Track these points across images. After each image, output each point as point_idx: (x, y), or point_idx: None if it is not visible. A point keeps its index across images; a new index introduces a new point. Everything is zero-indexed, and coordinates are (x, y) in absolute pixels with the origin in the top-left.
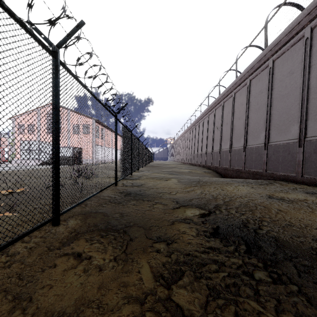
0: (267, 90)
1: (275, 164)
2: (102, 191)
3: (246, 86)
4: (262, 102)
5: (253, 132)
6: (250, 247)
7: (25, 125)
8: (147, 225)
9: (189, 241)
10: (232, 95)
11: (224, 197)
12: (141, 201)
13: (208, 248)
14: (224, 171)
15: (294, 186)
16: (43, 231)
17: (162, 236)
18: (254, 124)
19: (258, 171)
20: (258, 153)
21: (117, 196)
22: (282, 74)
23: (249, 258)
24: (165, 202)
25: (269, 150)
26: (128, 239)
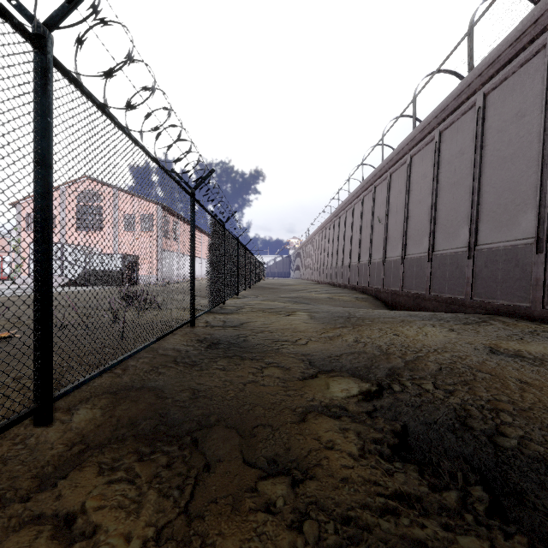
0: (472, 150)
1: (488, 285)
2: (164, 339)
3: (433, 143)
4: (463, 172)
5: (446, 226)
6: (496, 493)
7: None
8: (248, 424)
9: (346, 474)
10: (405, 161)
11: (403, 351)
12: (238, 361)
13: (393, 497)
14: (392, 297)
15: (531, 328)
16: (9, 440)
17: (280, 457)
18: (448, 212)
19: (457, 298)
20: (457, 265)
21: (191, 349)
22: (501, 118)
23: (506, 535)
24: (286, 363)
25: (477, 259)
26: (200, 466)
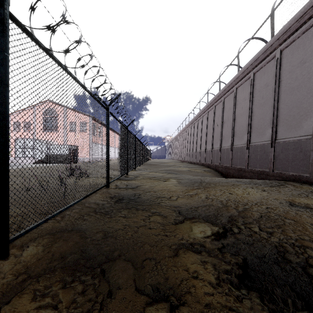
0: (273, 83)
1: (283, 163)
2: (89, 196)
3: (250, 80)
4: (268, 96)
5: (257, 128)
6: None
7: (20, 122)
8: (139, 258)
9: (208, 301)
10: (233, 90)
11: (236, 204)
12: (134, 211)
13: None
14: (225, 170)
15: (311, 189)
16: None
17: (161, 285)
18: (258, 120)
19: (264, 170)
20: (264, 151)
21: (105, 203)
22: (291, 64)
23: None
24: (164, 212)
25: (276, 147)
26: (105, 293)
